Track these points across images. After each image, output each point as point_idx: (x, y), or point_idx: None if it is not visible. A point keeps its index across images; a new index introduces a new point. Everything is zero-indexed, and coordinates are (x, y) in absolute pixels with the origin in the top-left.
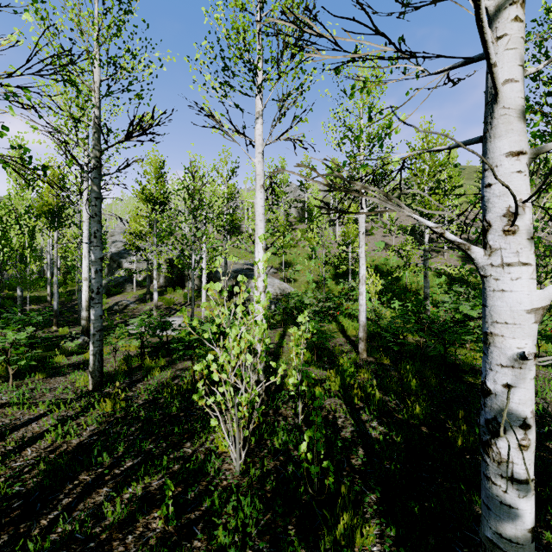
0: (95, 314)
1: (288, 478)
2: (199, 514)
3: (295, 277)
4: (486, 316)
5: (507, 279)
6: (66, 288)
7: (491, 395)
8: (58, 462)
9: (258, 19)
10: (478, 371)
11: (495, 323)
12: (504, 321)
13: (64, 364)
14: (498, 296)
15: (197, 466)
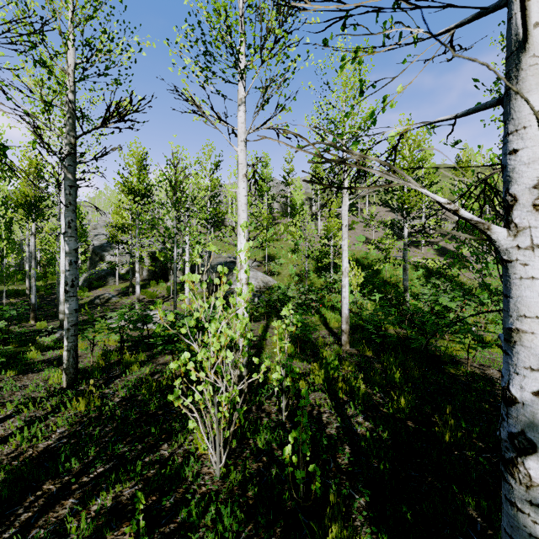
0: (69, 308)
1: (272, 482)
2: (174, 527)
3: (278, 270)
4: (511, 309)
5: (538, 264)
6: (46, 281)
7: (517, 404)
8: (20, 470)
9: (240, 3)
10: (458, 362)
11: (523, 318)
12: (535, 315)
13: (38, 360)
14: (526, 284)
15: (175, 470)
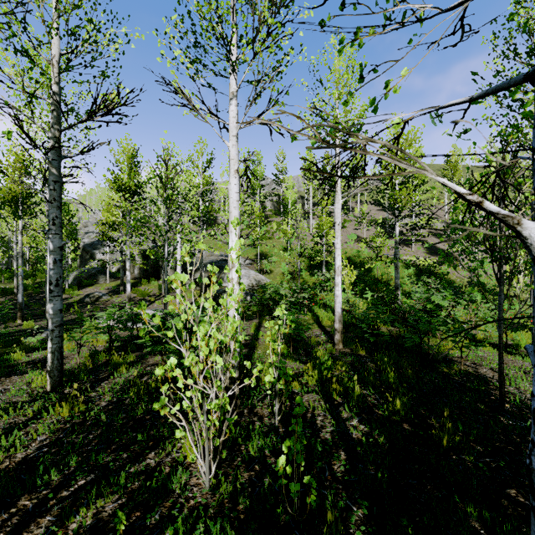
0: (53, 308)
1: (264, 493)
2: None
3: (270, 268)
4: None
5: None
6: (35, 280)
7: None
8: None
9: None
10: (451, 360)
11: None
12: None
13: (23, 361)
14: None
15: (161, 481)
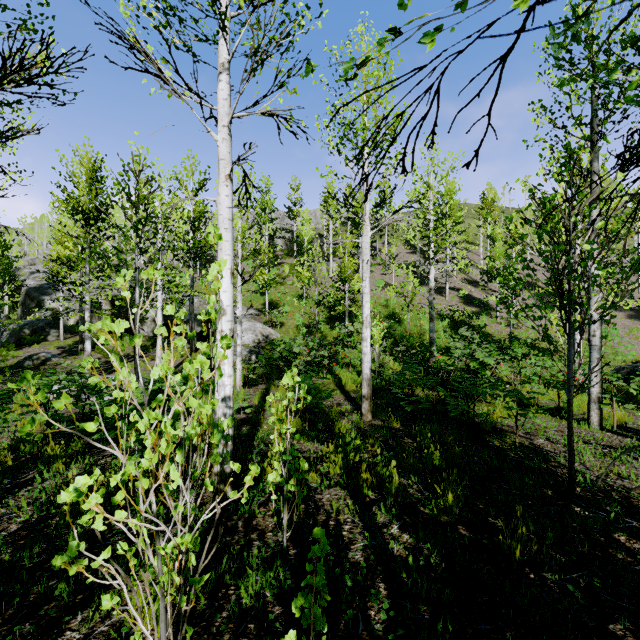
0: None
1: None
2: None
3: (282, 320)
4: None
5: None
6: None
7: None
8: None
9: None
10: (501, 430)
11: None
12: None
13: None
14: None
15: None
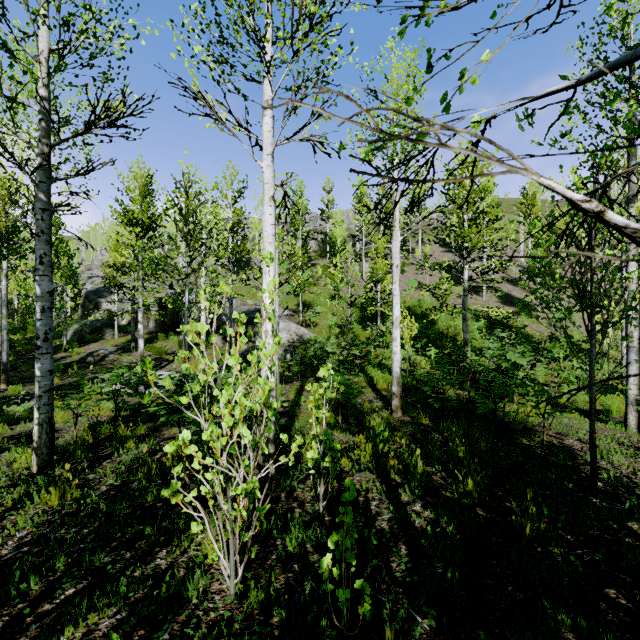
0: (41, 368)
1: (305, 601)
2: None
3: (315, 320)
4: None
5: None
6: (25, 335)
7: None
8: None
9: None
10: (531, 430)
11: None
12: None
13: (4, 436)
14: None
15: (174, 588)
